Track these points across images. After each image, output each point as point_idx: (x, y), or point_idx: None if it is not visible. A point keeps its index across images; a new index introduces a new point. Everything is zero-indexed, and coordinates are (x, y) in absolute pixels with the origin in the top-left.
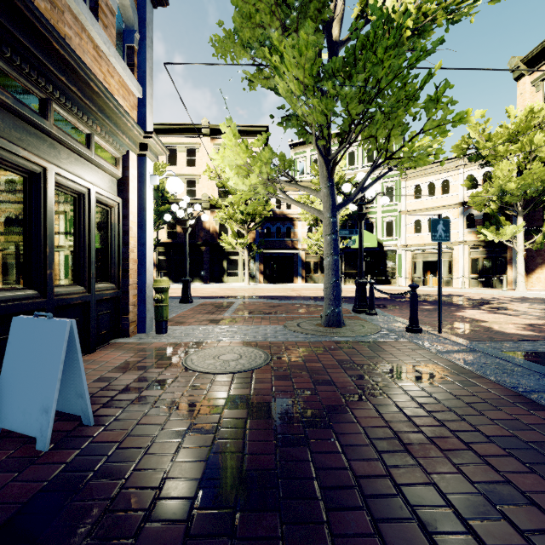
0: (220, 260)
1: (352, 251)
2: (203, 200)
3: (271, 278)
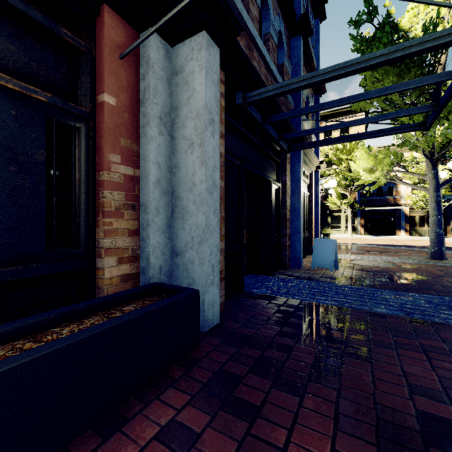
0: (324, 216)
1: None
2: None
3: (371, 231)
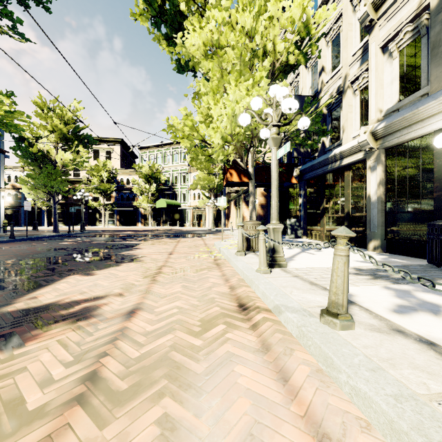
0: (94, 213)
1: (168, 209)
2: (83, 179)
3: (124, 223)
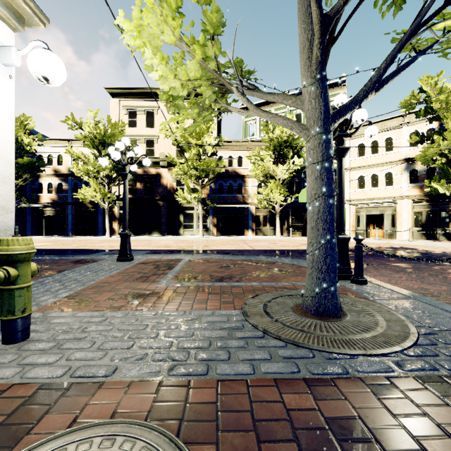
0: (176, 214)
1: (298, 206)
2: (160, 158)
3: (223, 231)
